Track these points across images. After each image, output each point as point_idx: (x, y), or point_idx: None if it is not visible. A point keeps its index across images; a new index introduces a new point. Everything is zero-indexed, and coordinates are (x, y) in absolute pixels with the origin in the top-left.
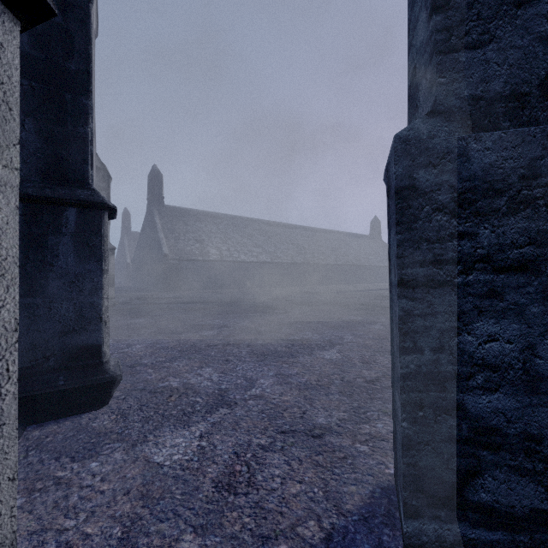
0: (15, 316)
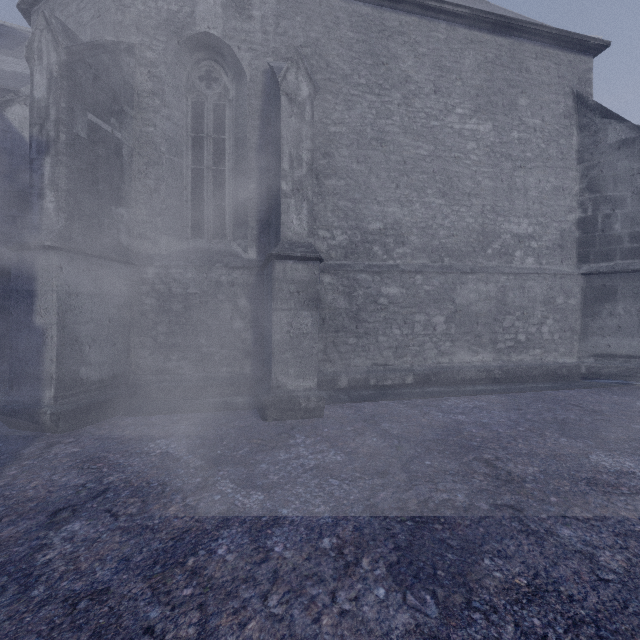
0: (52, 321)
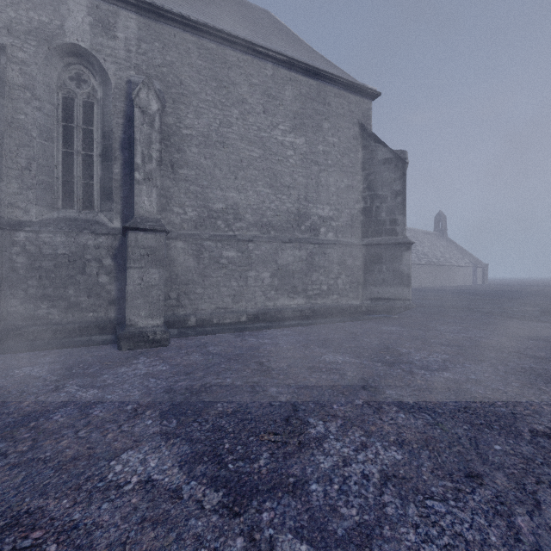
0: None
